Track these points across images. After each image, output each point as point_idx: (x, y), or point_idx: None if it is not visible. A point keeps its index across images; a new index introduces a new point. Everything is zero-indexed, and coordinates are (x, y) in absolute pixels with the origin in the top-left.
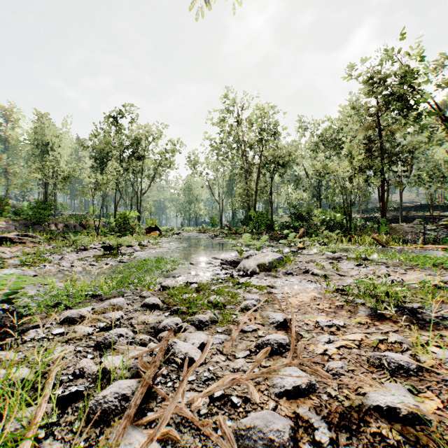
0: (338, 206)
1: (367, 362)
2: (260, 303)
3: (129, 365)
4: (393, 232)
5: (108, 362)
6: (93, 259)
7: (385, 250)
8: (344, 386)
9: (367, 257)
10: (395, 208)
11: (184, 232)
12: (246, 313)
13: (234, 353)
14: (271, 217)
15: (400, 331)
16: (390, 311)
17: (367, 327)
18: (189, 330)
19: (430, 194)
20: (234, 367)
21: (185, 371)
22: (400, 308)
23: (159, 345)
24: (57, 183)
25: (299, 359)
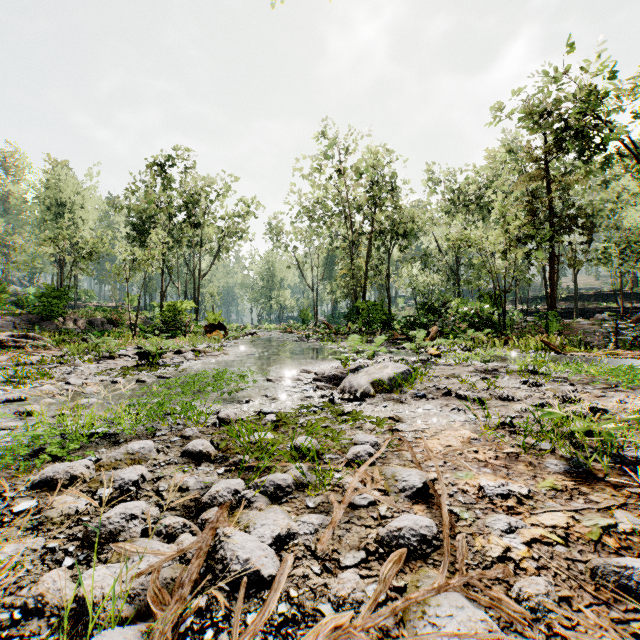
0: (486, 294)
1: (590, 577)
2: (380, 450)
3: (132, 590)
4: (566, 331)
5: (85, 593)
6: (119, 372)
7: (561, 359)
8: (560, 639)
9: (536, 369)
10: (567, 298)
11: (262, 331)
12: (356, 469)
13: (336, 554)
14: (389, 310)
15: (630, 506)
16: (600, 464)
17: (568, 496)
18: (256, 503)
19: (619, 277)
20: (337, 594)
21: (238, 612)
22: (615, 459)
23: (196, 541)
24: (76, 260)
25: (462, 574)
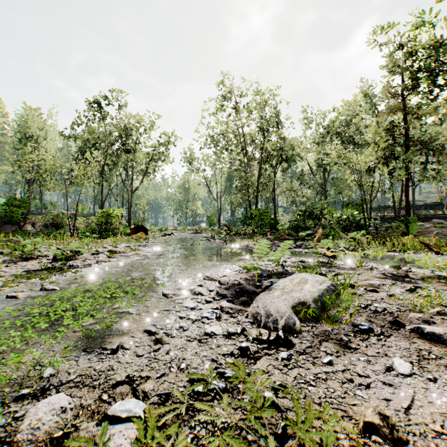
0: (350, 204)
1: None
2: None
3: None
4: (417, 232)
5: None
6: (0, 282)
7: None
8: None
9: None
10: (403, 207)
11: (179, 232)
12: None
13: None
14: (275, 216)
15: None
16: None
17: None
18: None
19: None
20: None
21: None
22: None
23: None
24: (35, 177)
25: None
